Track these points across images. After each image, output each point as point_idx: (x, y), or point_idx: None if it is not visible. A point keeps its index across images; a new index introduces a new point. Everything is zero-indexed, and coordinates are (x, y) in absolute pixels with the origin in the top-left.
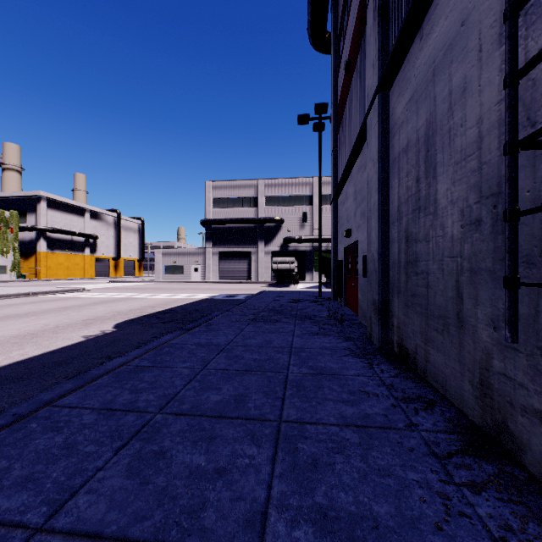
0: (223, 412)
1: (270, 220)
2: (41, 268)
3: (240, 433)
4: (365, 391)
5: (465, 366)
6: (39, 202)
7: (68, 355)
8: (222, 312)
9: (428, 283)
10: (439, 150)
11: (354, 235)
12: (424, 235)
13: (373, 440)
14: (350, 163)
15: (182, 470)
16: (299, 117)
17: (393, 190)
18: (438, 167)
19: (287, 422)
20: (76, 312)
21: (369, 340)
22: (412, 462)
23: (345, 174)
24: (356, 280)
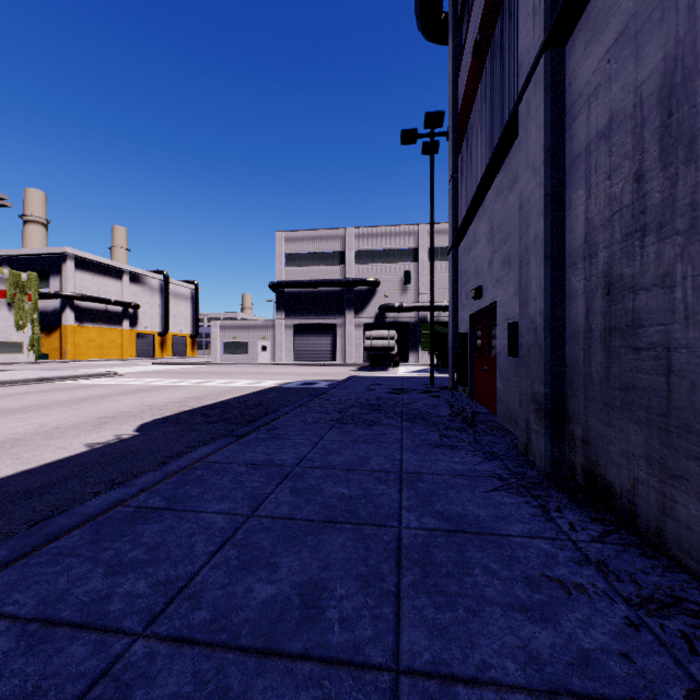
0: (273, 637)
1: (361, 282)
2: (67, 346)
3: None
4: (557, 579)
5: None
6: (64, 262)
7: (50, 477)
8: (293, 407)
9: (669, 366)
10: None
11: (489, 294)
12: (659, 275)
13: None
14: (482, 187)
15: None
16: (403, 133)
17: (573, 210)
18: None
19: (412, 674)
20: (92, 406)
21: (526, 459)
22: None
23: (473, 205)
24: (492, 362)
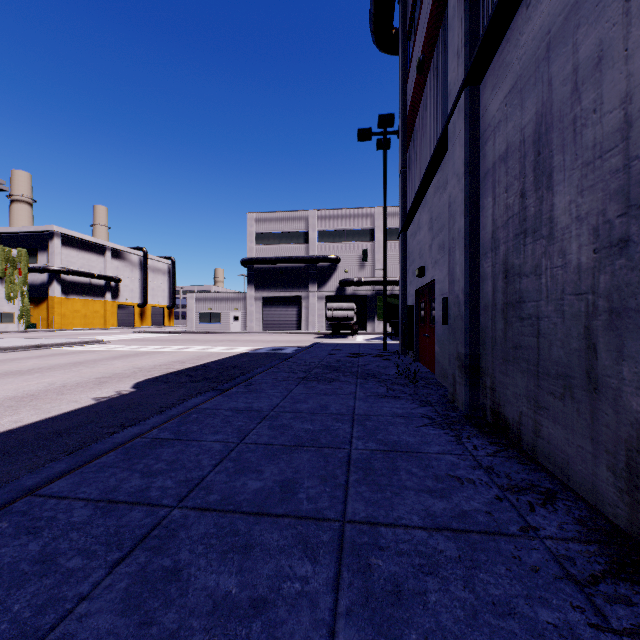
0: (264, 507)
1: (324, 259)
2: (54, 317)
3: (287, 539)
4: (456, 476)
5: (601, 445)
6: (52, 239)
7: (71, 422)
8: (265, 368)
9: (538, 330)
10: (556, 150)
11: (429, 273)
12: (533, 266)
13: (478, 553)
14: (424, 184)
15: (203, 601)
16: (359, 131)
17: (485, 212)
18: (555, 173)
19: (353, 522)
20: (89, 369)
21: (452, 405)
22: (540, 592)
23: (417, 198)
24: (432, 330)
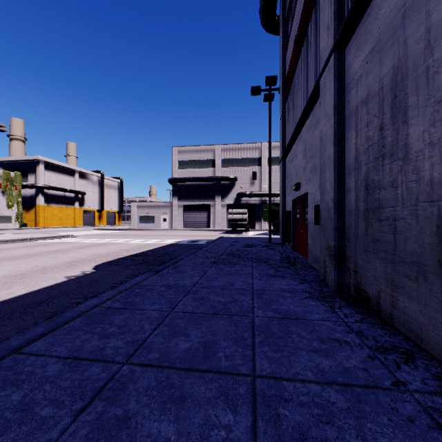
0: (192, 364)
1: (226, 178)
2: (40, 219)
3: (212, 391)
4: (335, 339)
5: None
6: (38, 165)
7: (49, 294)
8: (187, 255)
9: (395, 229)
10: (411, 93)
11: (303, 187)
12: (390, 181)
13: (363, 405)
14: (300, 124)
15: None
16: (252, 88)
17: (349, 142)
18: (410, 110)
19: (262, 377)
20: (63, 255)
21: (324, 283)
22: (419, 440)
23: (294, 134)
24: (305, 228)
